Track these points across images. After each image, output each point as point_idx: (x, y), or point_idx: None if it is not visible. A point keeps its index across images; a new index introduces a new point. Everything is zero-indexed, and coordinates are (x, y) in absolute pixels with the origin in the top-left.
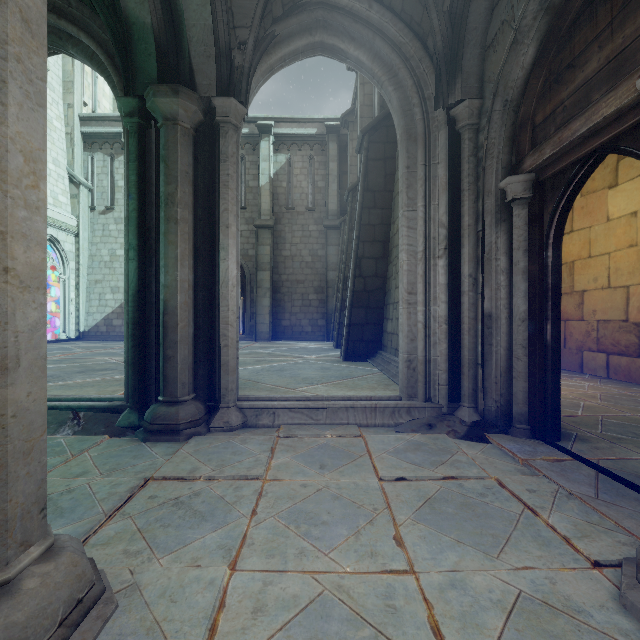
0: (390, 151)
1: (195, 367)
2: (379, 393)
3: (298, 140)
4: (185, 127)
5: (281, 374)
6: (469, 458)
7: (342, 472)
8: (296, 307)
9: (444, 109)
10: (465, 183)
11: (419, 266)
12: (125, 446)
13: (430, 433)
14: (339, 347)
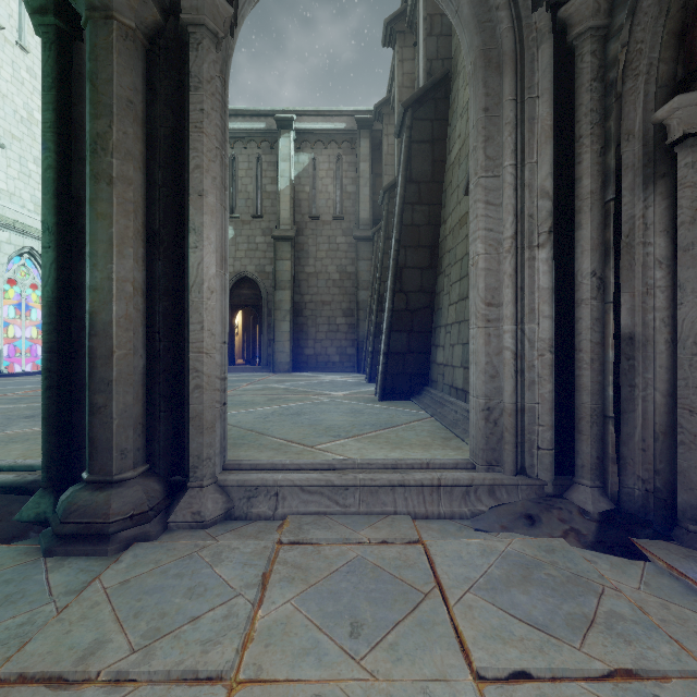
0: (439, 131)
1: (150, 421)
2: (437, 454)
3: (324, 137)
4: (126, 25)
5: (297, 420)
6: (634, 607)
7: (395, 648)
8: (321, 333)
9: (549, 7)
10: (584, 125)
11: (506, 261)
12: (6, 567)
13: (534, 534)
14: (373, 381)
